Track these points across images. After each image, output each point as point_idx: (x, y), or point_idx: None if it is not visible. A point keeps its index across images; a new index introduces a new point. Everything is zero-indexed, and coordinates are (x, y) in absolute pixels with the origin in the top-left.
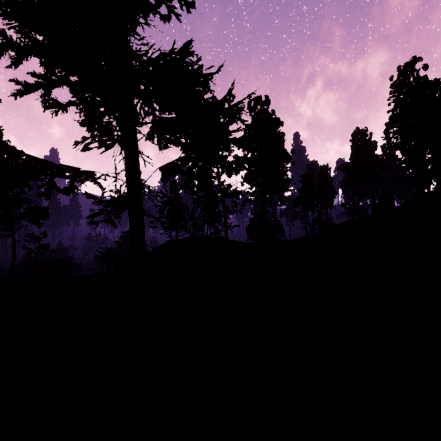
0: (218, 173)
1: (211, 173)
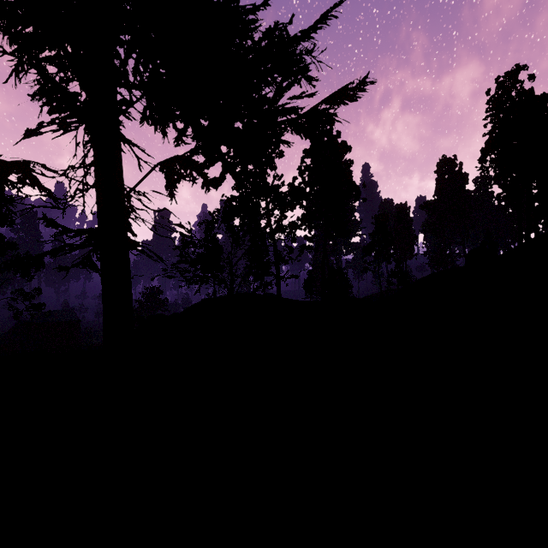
0: (267, 209)
1: (258, 208)
